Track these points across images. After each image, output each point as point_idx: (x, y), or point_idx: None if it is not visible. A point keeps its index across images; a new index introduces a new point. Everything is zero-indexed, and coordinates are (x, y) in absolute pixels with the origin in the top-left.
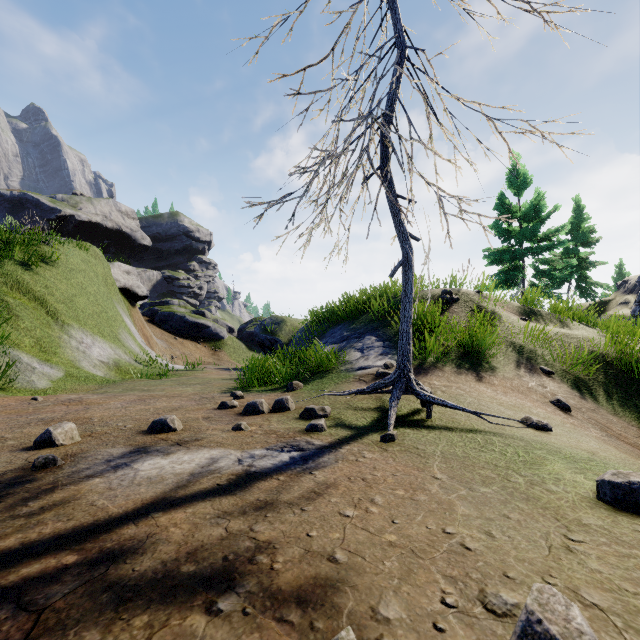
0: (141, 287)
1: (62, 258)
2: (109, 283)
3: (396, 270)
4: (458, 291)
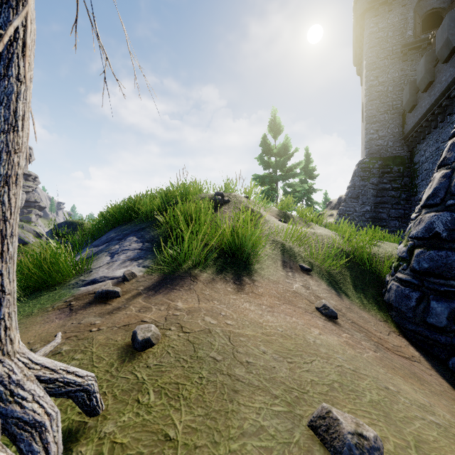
0: None
1: None
2: None
3: None
4: (229, 194)
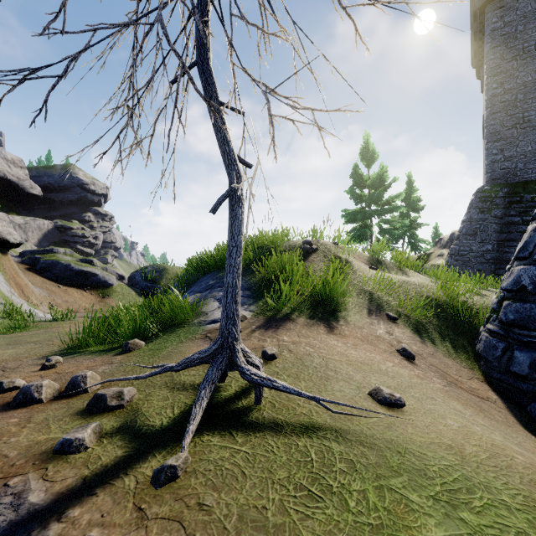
0: (13, 234)
1: None
2: None
3: (219, 203)
4: (317, 242)
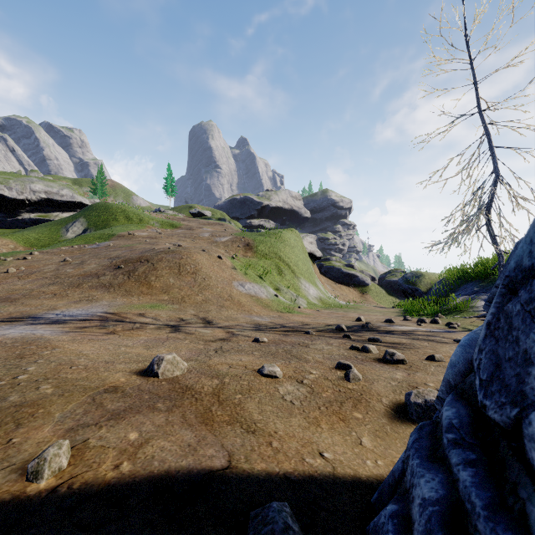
0: (318, 251)
1: (288, 241)
2: (304, 251)
3: (494, 267)
4: None
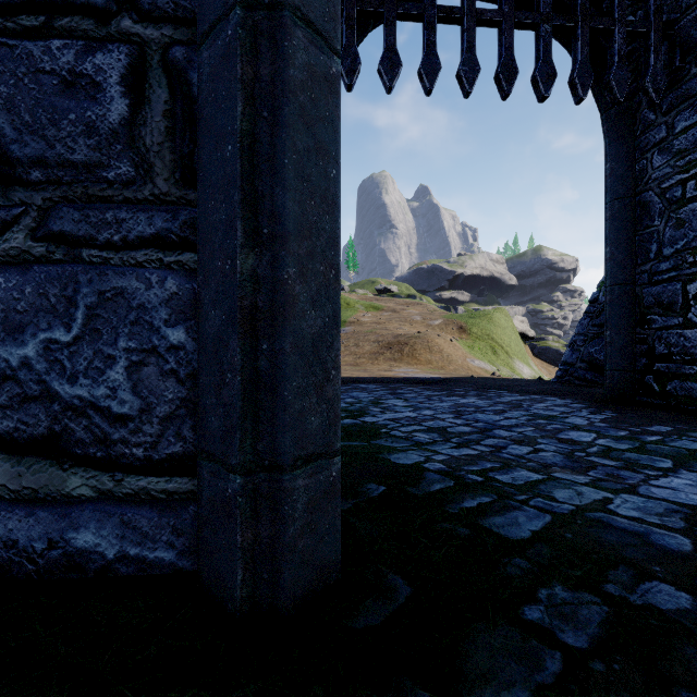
0: (531, 331)
1: (499, 322)
2: (515, 331)
3: None
4: None
